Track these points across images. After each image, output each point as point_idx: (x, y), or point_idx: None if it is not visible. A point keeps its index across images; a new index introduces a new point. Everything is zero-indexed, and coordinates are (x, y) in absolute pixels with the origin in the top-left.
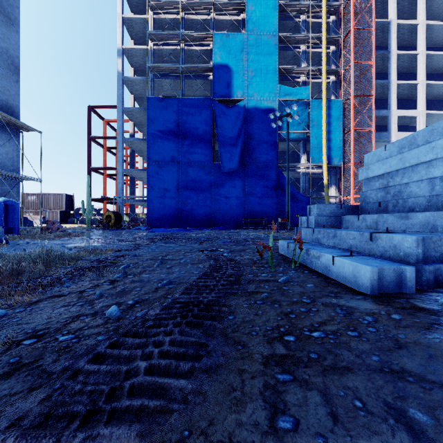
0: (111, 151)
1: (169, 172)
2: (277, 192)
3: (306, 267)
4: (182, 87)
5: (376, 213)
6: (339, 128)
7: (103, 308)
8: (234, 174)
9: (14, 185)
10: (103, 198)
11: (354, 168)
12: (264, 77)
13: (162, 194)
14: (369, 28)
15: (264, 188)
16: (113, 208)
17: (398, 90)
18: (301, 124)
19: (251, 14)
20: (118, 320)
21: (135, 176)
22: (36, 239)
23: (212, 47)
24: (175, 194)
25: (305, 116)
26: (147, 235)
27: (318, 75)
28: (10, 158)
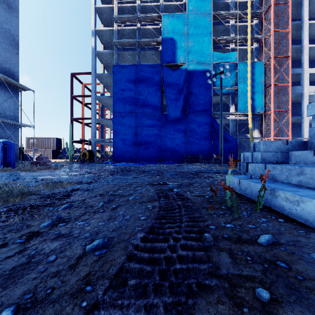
0: (87, 106)
1: (129, 120)
2: (211, 135)
3: (273, 211)
4: (138, 57)
5: None
6: (261, 83)
7: None
8: (178, 121)
9: (14, 131)
10: (81, 140)
11: (274, 115)
12: (201, 46)
13: (123, 136)
14: (286, 3)
15: (201, 132)
16: (88, 147)
17: (309, 52)
18: (230, 82)
19: None
20: None
21: (104, 124)
22: (22, 171)
23: (161, 25)
24: (133, 137)
25: (233, 75)
26: (111, 168)
27: (244, 43)
28: (12, 111)
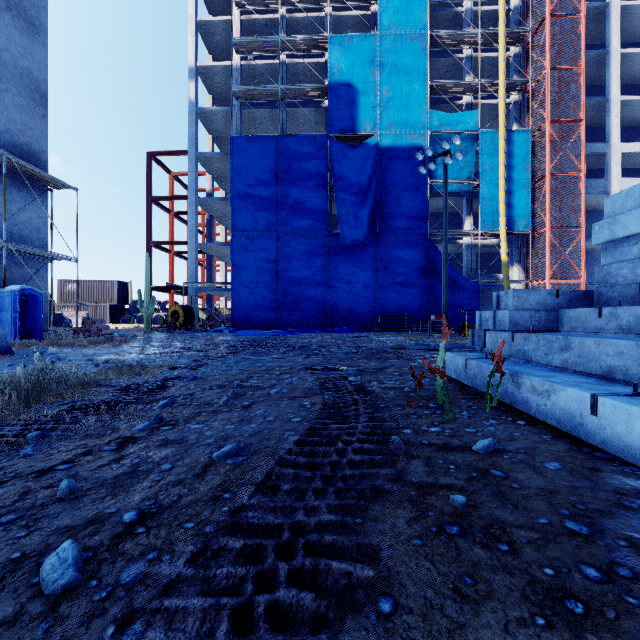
0: (180, 218)
1: (263, 246)
2: (426, 275)
3: (514, 410)
4: (282, 120)
5: (632, 304)
6: (526, 174)
7: (51, 538)
8: (361, 247)
9: (39, 268)
10: (169, 286)
11: (551, 236)
12: (406, 99)
13: (253, 279)
14: (576, 13)
15: (406, 269)
16: (183, 301)
17: (622, 111)
18: (465, 170)
19: (387, 4)
20: (56, 606)
21: (214, 253)
22: (61, 347)
23: (327, 58)
24: (272, 280)
25: (471, 157)
26: (229, 341)
27: (492, 93)
28: (34, 228)
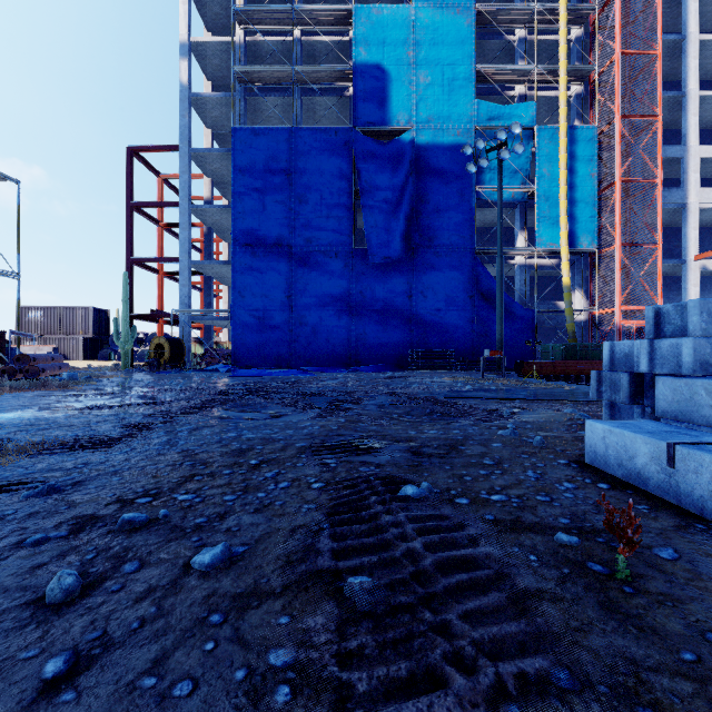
0: (172, 231)
1: (272, 264)
2: (473, 302)
3: None
4: (297, 110)
5: None
6: (591, 180)
7: None
8: (393, 267)
9: None
10: (154, 313)
11: (622, 254)
12: (448, 86)
13: (259, 305)
14: None
15: (448, 294)
16: (171, 332)
17: (698, 110)
18: (518, 175)
19: None
20: None
21: (214, 274)
22: None
23: (351, 35)
24: (283, 306)
25: (526, 159)
26: (220, 384)
27: (550, 83)
28: None
